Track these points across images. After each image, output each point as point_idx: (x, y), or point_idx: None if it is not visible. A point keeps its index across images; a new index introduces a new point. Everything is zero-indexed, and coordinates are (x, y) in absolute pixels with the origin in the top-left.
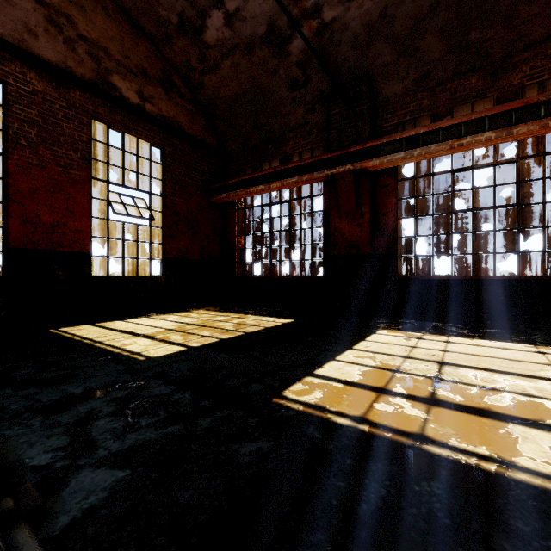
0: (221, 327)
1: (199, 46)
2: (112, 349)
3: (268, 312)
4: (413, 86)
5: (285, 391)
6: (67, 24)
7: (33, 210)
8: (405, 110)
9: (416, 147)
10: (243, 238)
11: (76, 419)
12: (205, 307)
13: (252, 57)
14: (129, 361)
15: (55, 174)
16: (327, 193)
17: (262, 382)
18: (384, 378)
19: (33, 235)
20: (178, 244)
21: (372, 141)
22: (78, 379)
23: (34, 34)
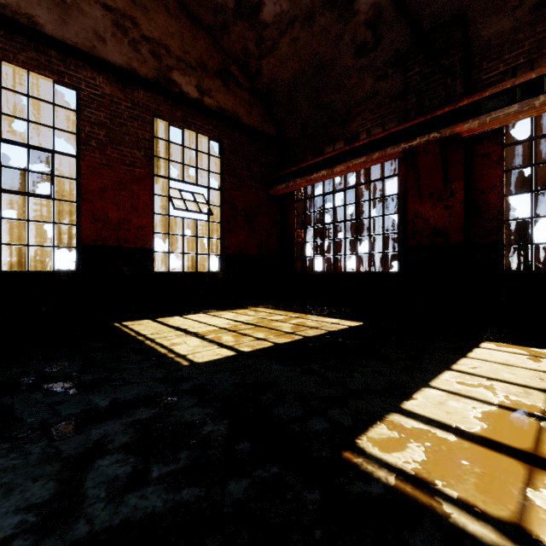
0: (278, 328)
1: (256, 28)
2: (159, 349)
3: (330, 313)
4: (530, 16)
5: (361, 437)
6: (132, 26)
7: (102, 208)
8: (516, 52)
9: (538, 94)
10: (303, 232)
11: (80, 451)
12: (263, 305)
13: (313, 27)
14: (171, 365)
15: (121, 173)
16: (403, 172)
17: (325, 416)
18: (526, 431)
19: (102, 232)
20: (236, 238)
21: (467, 98)
22: (111, 386)
23: (102, 40)
